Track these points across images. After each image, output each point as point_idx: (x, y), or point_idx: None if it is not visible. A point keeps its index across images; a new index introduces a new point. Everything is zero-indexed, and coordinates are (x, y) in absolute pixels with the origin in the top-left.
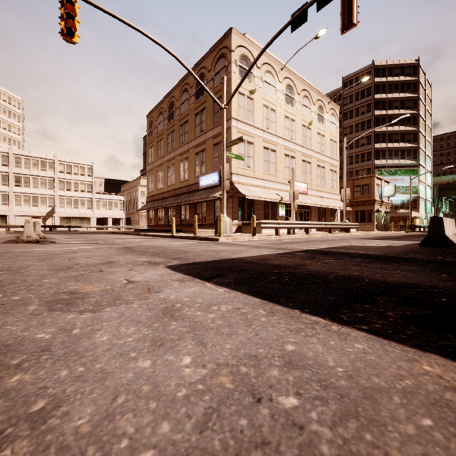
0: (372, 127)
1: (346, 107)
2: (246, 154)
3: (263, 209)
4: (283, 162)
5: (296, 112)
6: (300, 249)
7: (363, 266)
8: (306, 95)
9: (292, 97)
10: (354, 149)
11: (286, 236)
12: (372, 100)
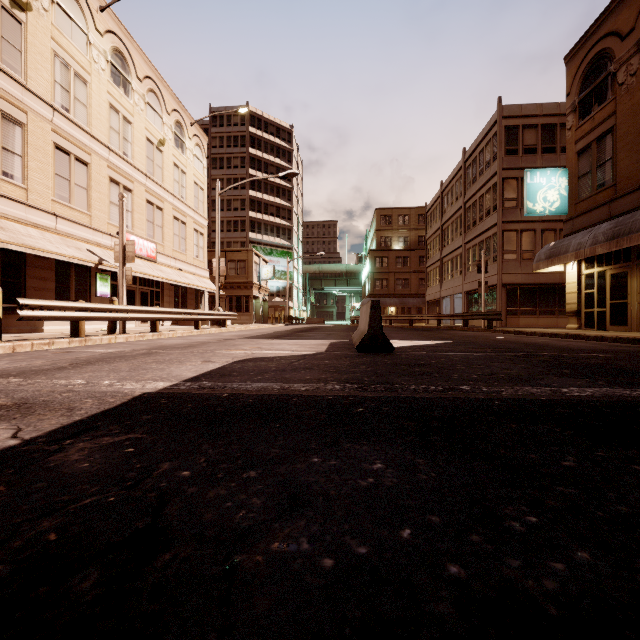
0: (247, 188)
1: (215, 150)
2: None
3: (55, 278)
4: (106, 192)
5: (134, 109)
6: (112, 394)
7: None
8: (155, 91)
9: (126, 77)
10: (225, 212)
11: (102, 337)
12: (247, 153)
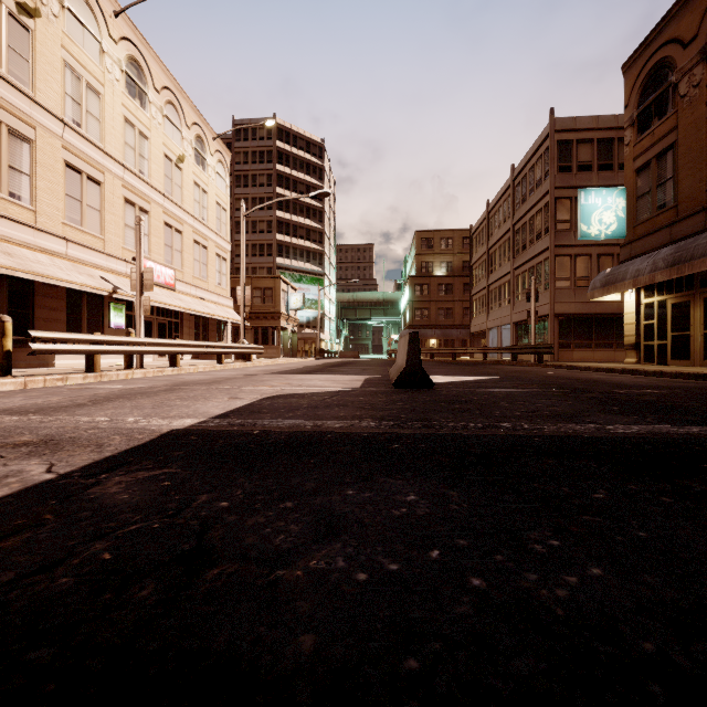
0: (274, 209)
1: (239, 167)
2: (4, 159)
3: (66, 308)
4: (120, 214)
5: (151, 122)
6: (139, 431)
7: (652, 682)
8: (173, 103)
9: (143, 88)
10: (250, 234)
11: (118, 372)
12: (274, 170)
